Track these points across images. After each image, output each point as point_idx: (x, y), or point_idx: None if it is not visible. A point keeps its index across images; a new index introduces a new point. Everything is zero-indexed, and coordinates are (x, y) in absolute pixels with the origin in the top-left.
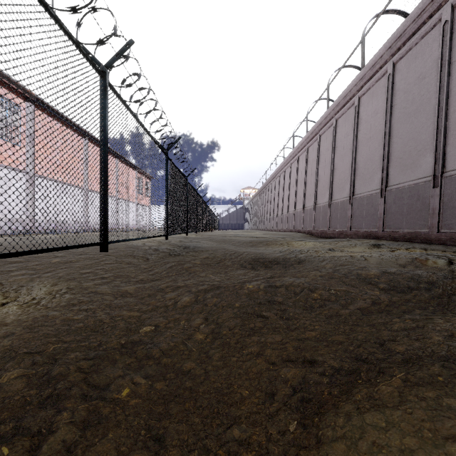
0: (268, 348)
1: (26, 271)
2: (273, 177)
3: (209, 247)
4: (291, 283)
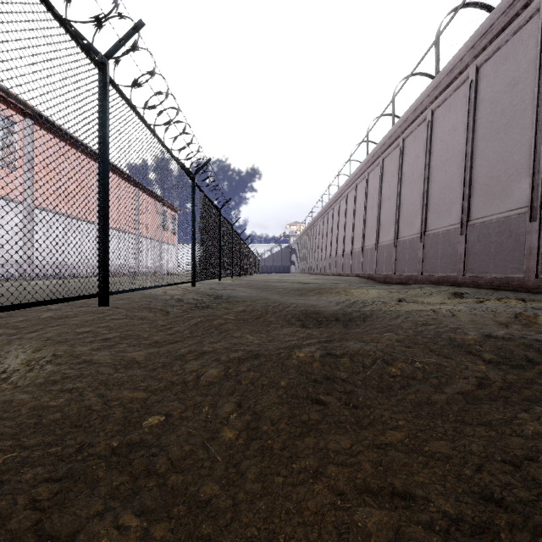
0: (332, 462)
1: (5, 331)
2: (326, 209)
3: (247, 297)
4: (358, 351)
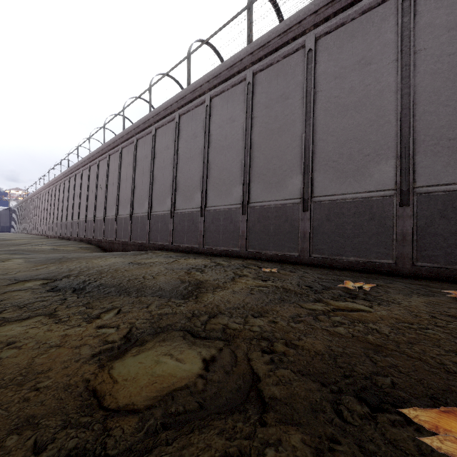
0: None
1: None
2: (34, 195)
3: None
4: None
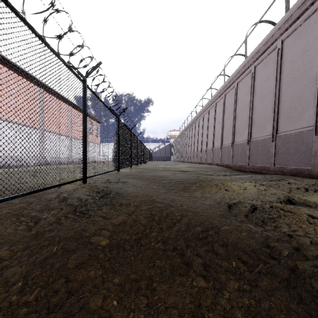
0: None
1: None
2: (194, 121)
3: (133, 196)
4: None
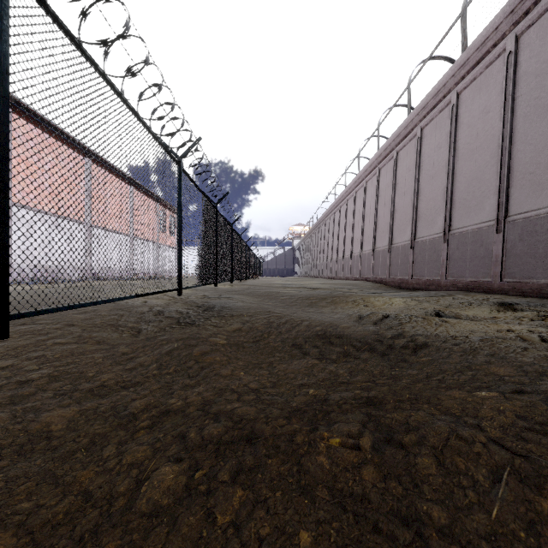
0: None
1: None
2: (332, 210)
3: (245, 309)
4: (447, 440)
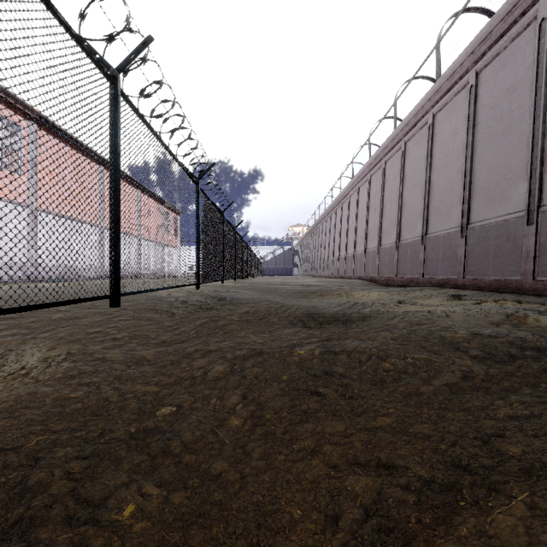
0: (328, 443)
1: (18, 331)
2: (328, 212)
3: (250, 299)
4: (355, 349)
